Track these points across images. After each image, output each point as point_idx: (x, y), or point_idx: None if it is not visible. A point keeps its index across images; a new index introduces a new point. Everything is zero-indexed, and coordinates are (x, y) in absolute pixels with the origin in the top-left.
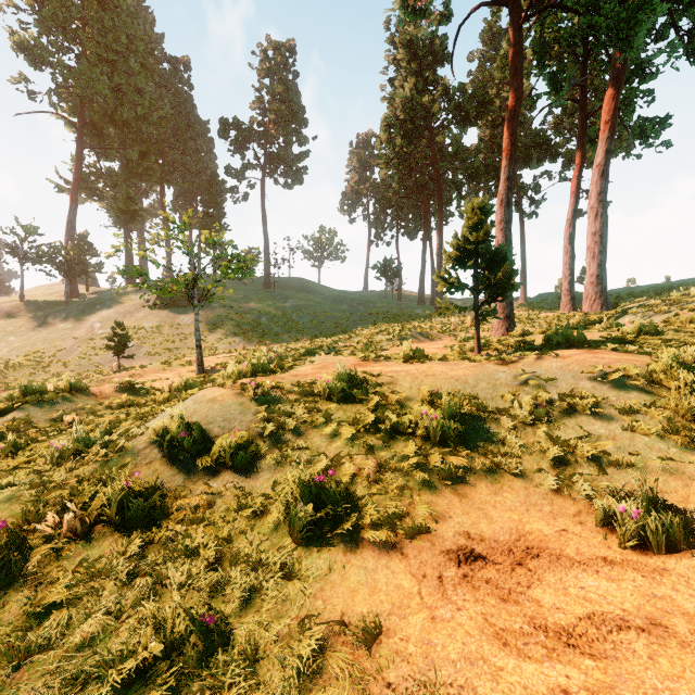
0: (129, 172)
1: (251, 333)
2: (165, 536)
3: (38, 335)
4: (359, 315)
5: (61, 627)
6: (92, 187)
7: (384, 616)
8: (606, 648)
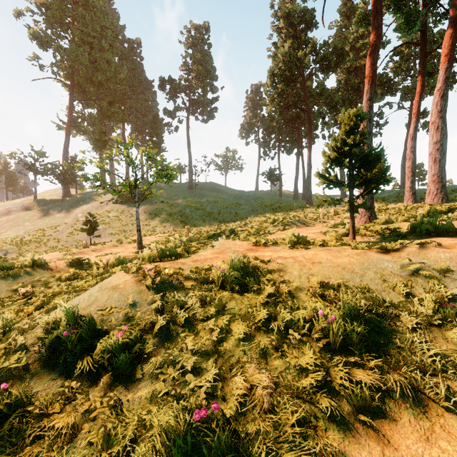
0: (102, 115)
1: (179, 220)
2: None
3: (43, 221)
4: (252, 207)
5: None
6: (79, 125)
7: None
8: None
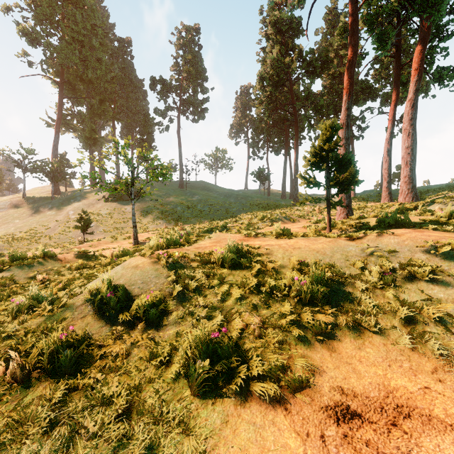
0: (92, 113)
1: (170, 218)
2: (87, 384)
3: (33, 219)
4: (242, 205)
5: None
6: (69, 123)
7: None
8: None
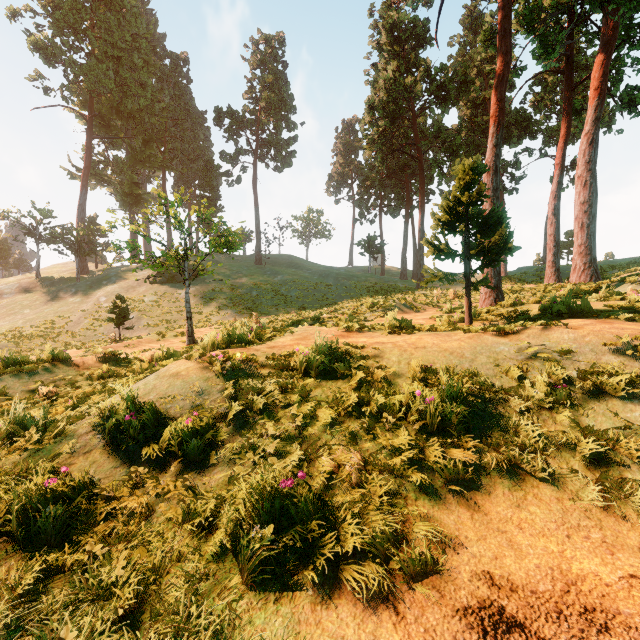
0: (134, 159)
1: (242, 306)
2: (77, 563)
3: (50, 308)
4: (344, 289)
5: None
6: (101, 173)
7: None
8: None
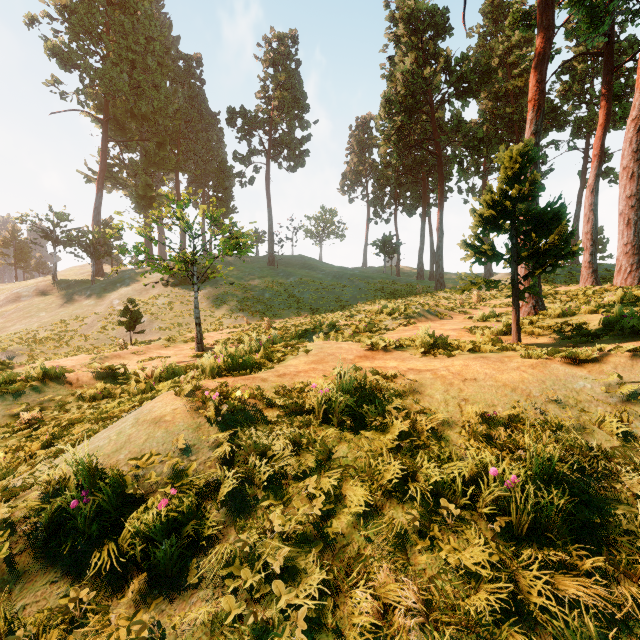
0: (148, 161)
1: (255, 309)
2: None
3: (65, 310)
4: (359, 290)
5: None
6: (116, 176)
7: None
8: None
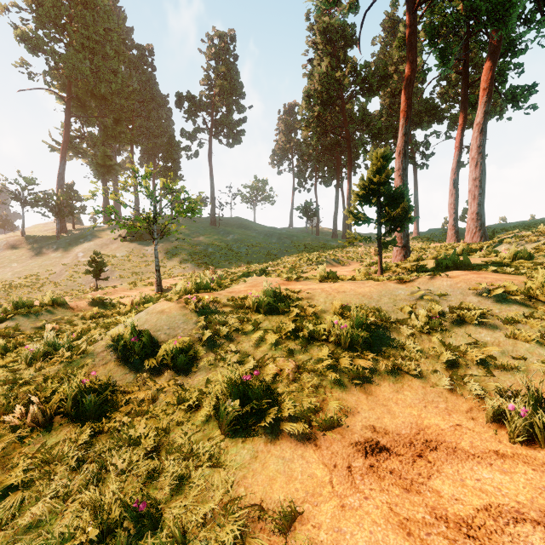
0: (106, 135)
1: (200, 261)
2: (113, 427)
3: (35, 262)
4: (286, 246)
5: (14, 508)
6: (77, 147)
7: (299, 503)
8: (504, 541)
